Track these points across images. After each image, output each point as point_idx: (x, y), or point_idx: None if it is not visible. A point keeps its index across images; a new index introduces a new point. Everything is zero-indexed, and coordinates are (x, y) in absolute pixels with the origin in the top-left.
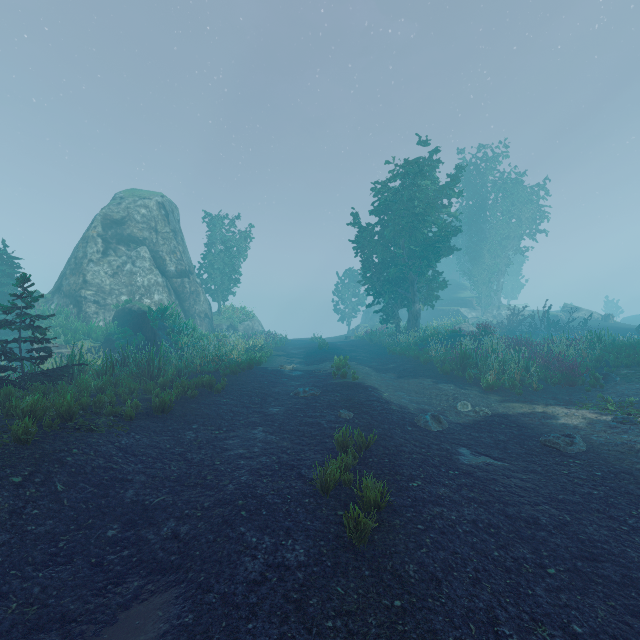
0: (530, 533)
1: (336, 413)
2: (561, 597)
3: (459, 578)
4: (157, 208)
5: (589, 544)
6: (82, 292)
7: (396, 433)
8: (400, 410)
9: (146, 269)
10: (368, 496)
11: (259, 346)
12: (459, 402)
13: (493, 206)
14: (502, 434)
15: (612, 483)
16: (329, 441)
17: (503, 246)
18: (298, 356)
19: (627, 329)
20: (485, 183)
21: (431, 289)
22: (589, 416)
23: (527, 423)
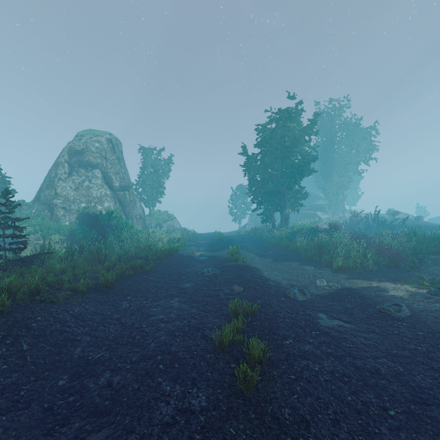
0: (374, 381)
1: (230, 287)
2: (401, 435)
3: (323, 419)
4: (106, 142)
5: (418, 390)
6: (54, 201)
7: (273, 302)
8: (276, 285)
9: (99, 185)
10: (253, 353)
11: (177, 238)
12: (317, 279)
13: (339, 141)
14: (349, 303)
15: (431, 341)
16: (225, 309)
17: (346, 169)
18: (204, 245)
19: (432, 226)
20: (334, 125)
21: (297, 199)
22: (410, 289)
23: (366, 295)
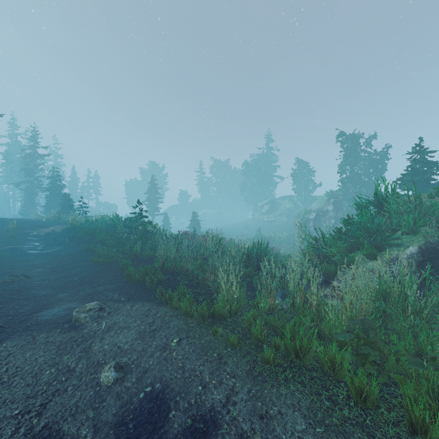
0: None
1: None
2: None
3: None
4: None
5: None
6: None
7: None
8: None
9: None
10: None
11: None
12: None
13: None
14: None
15: None
16: None
17: None
18: None
19: None
20: None
21: None
22: None
23: None
